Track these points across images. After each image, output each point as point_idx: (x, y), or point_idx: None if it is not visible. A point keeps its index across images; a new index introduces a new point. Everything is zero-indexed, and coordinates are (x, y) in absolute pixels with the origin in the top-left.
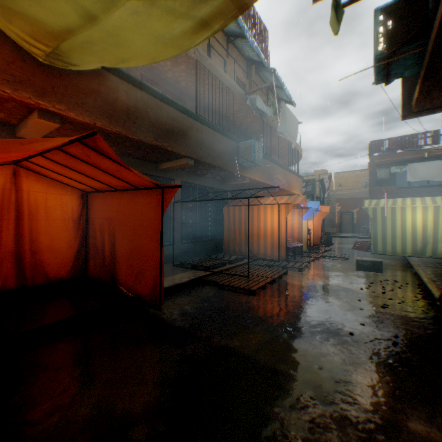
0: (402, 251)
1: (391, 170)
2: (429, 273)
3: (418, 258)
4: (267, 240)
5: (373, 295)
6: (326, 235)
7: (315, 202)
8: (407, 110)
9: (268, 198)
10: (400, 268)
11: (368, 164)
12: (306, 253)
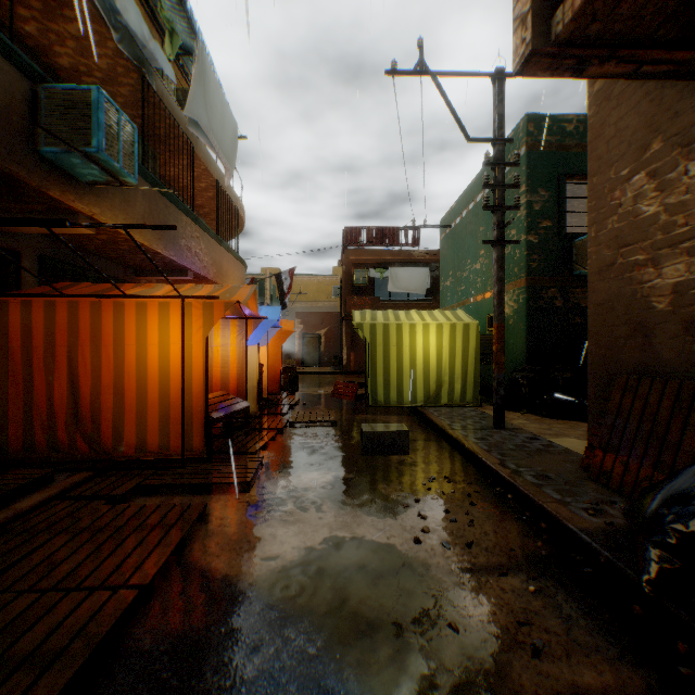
0: (413, 399)
1: (371, 274)
2: (488, 448)
3: (435, 409)
4: (149, 404)
5: (461, 566)
6: (288, 374)
7: (274, 309)
8: (543, 35)
9: (160, 286)
10: (426, 435)
11: (343, 260)
12: (256, 420)
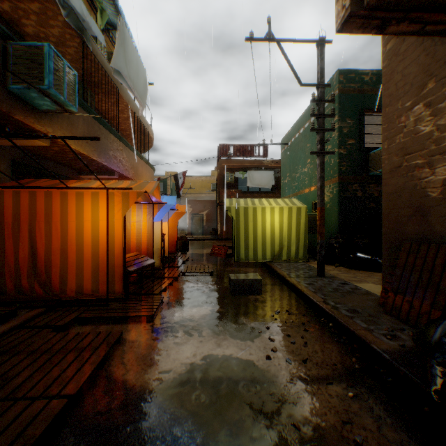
0: (264, 257)
1: (236, 175)
2: (315, 290)
3: (278, 264)
4: (85, 262)
5: (300, 377)
6: (182, 240)
7: (172, 197)
8: (358, 2)
9: (94, 181)
10: (272, 281)
11: (218, 166)
12: (159, 271)
